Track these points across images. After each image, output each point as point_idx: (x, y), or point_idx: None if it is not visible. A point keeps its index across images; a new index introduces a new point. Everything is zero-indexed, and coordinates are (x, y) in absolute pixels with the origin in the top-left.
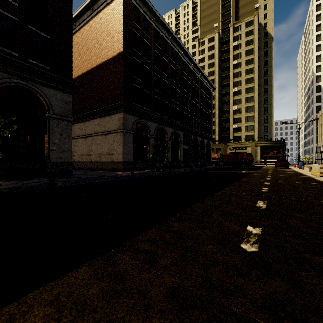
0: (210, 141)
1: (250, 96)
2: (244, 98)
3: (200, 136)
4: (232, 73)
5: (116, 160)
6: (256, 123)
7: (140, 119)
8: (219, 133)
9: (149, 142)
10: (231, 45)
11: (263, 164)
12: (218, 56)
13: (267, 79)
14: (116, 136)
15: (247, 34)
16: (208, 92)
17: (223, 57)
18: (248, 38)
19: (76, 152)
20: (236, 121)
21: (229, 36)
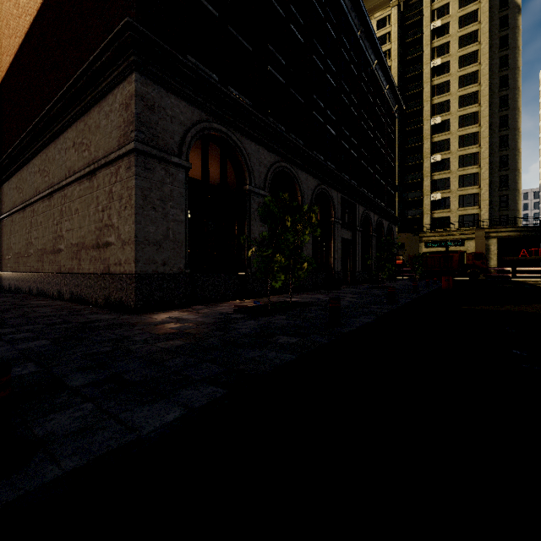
0: (393, 225)
1: (469, 131)
2: (455, 138)
3: (375, 209)
4: (430, 86)
5: (116, 268)
6: (485, 189)
7: (213, 122)
8: (401, 214)
9: (249, 207)
10: (427, 27)
11: (503, 276)
12: (398, 54)
13: (506, 97)
14: (118, 172)
15: (463, 0)
16: (388, 113)
17: (408, 56)
18: (466, 10)
19: (34, 242)
20: (438, 187)
21: (423, 11)
